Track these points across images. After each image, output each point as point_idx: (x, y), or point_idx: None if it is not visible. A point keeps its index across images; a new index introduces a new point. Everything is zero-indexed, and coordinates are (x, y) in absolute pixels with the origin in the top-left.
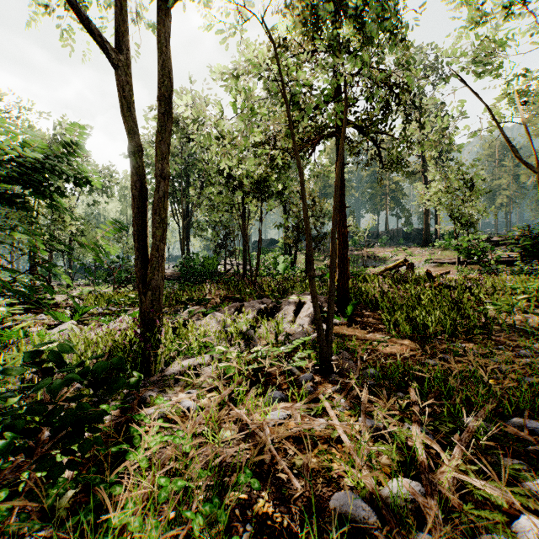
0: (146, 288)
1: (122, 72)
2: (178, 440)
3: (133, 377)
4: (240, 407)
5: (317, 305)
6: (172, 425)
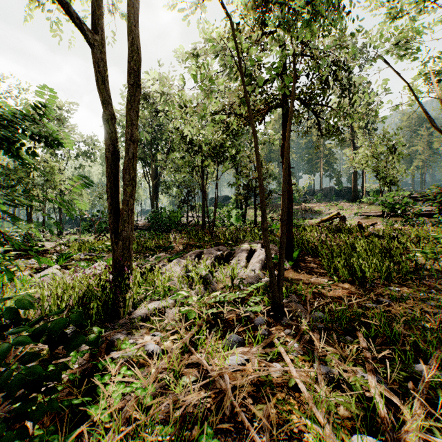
0: (118, 238)
1: (97, 50)
2: (140, 392)
3: (93, 334)
4: (200, 350)
5: (269, 254)
6: (133, 380)
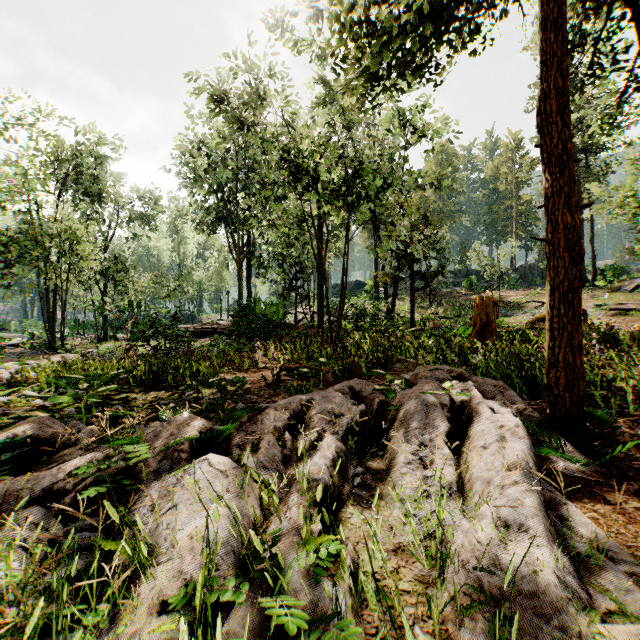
0: None
1: None
2: None
3: None
4: None
5: None
6: None
